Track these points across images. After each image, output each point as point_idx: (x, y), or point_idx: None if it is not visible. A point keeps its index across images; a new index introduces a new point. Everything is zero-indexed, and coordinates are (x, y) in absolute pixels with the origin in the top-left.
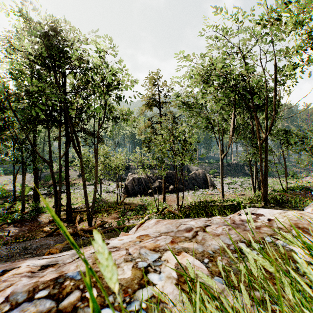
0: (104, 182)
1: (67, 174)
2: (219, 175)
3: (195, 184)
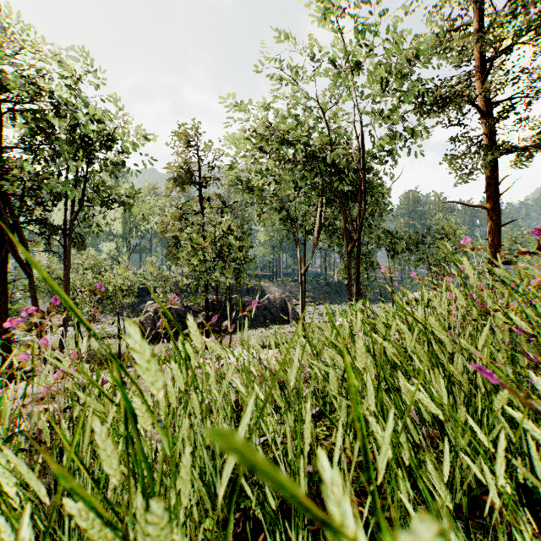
0: (104, 319)
1: (3, 306)
2: (312, 301)
3: (268, 316)
